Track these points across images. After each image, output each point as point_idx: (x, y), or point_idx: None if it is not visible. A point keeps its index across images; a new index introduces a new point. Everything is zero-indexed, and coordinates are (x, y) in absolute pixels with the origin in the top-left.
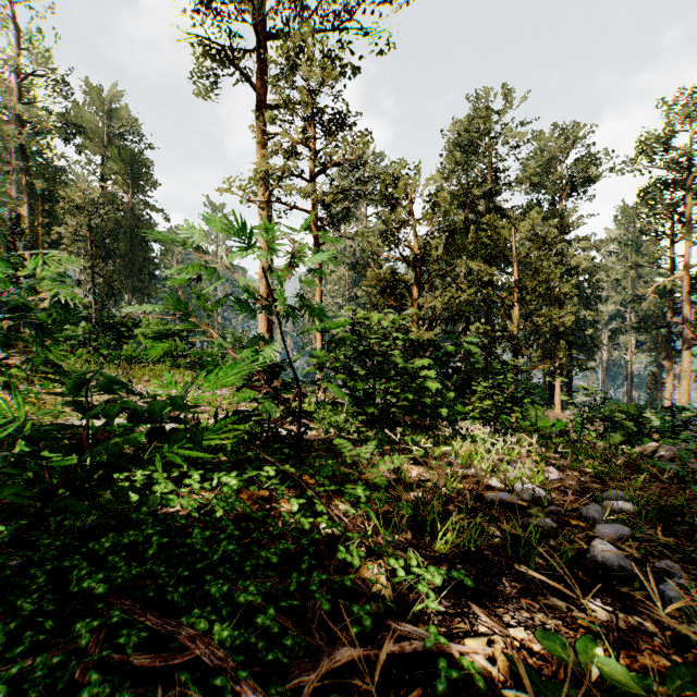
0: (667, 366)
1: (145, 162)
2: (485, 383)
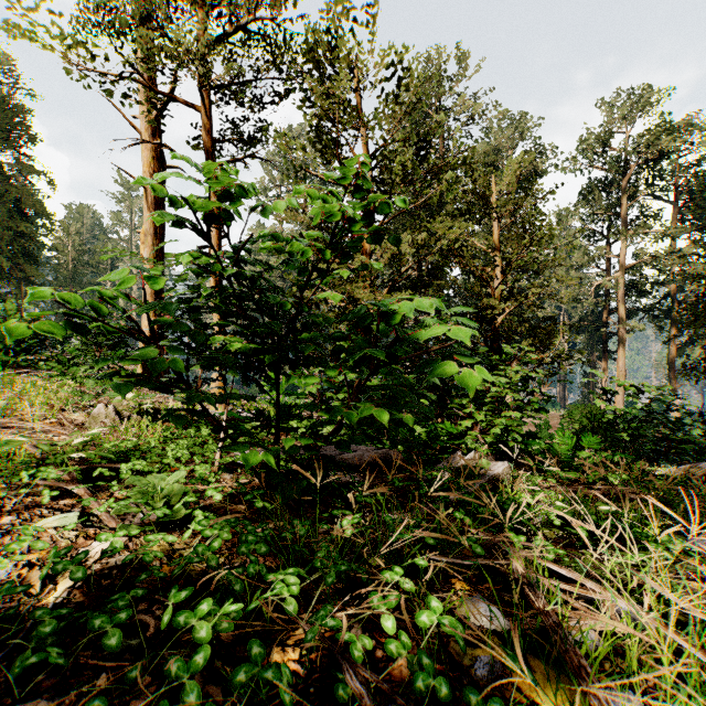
0: (603, 366)
1: (19, 109)
2: (503, 379)
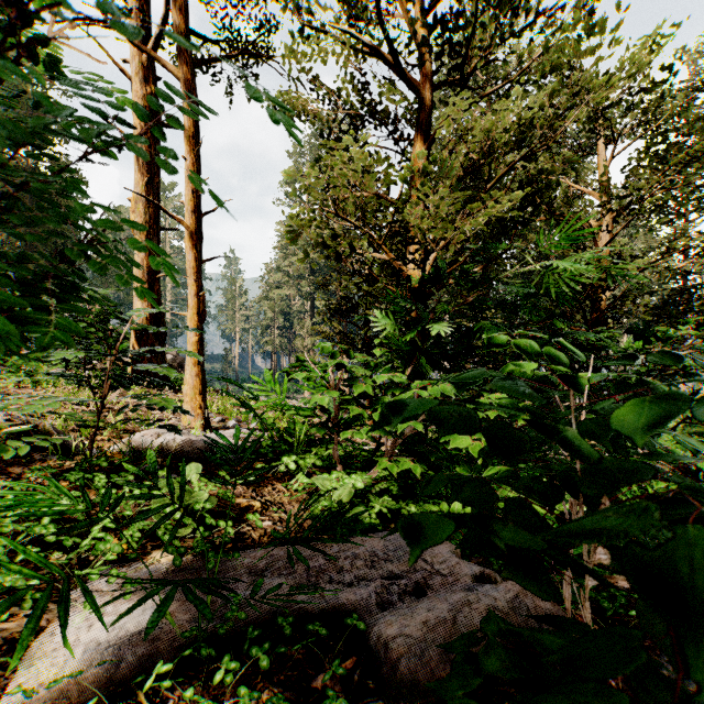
0: None
1: None
2: None
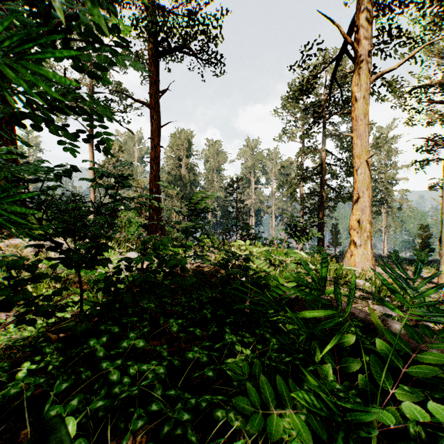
0: None
1: None
2: None
